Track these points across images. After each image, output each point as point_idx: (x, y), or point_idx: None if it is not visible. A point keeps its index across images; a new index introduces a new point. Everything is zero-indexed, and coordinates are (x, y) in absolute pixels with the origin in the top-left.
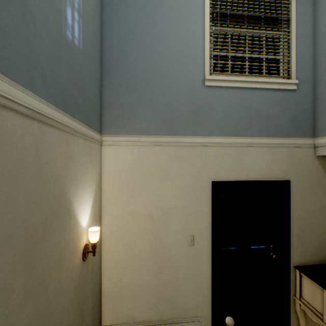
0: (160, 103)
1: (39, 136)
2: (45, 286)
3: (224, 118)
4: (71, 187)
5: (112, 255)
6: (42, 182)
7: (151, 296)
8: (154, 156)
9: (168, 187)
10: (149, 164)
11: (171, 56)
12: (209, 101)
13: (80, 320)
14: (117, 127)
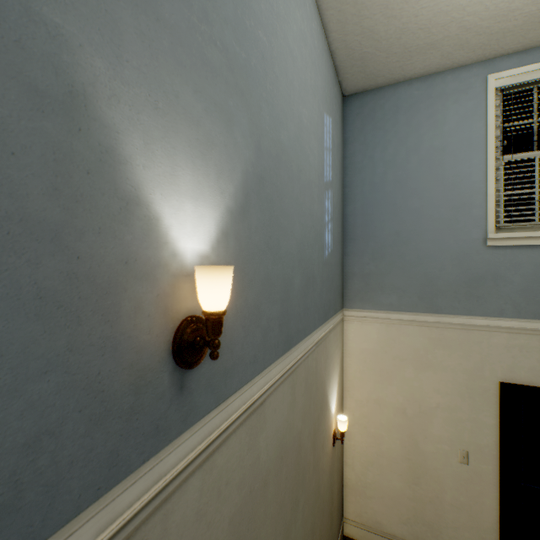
0: (416, 272)
1: (316, 356)
2: (318, 463)
3: (524, 292)
4: (327, 381)
5: (355, 443)
6: (317, 389)
7: (402, 508)
8: (407, 338)
9: (427, 379)
10: (400, 347)
11: (432, 211)
12: (495, 266)
13: (331, 500)
14: (360, 300)
